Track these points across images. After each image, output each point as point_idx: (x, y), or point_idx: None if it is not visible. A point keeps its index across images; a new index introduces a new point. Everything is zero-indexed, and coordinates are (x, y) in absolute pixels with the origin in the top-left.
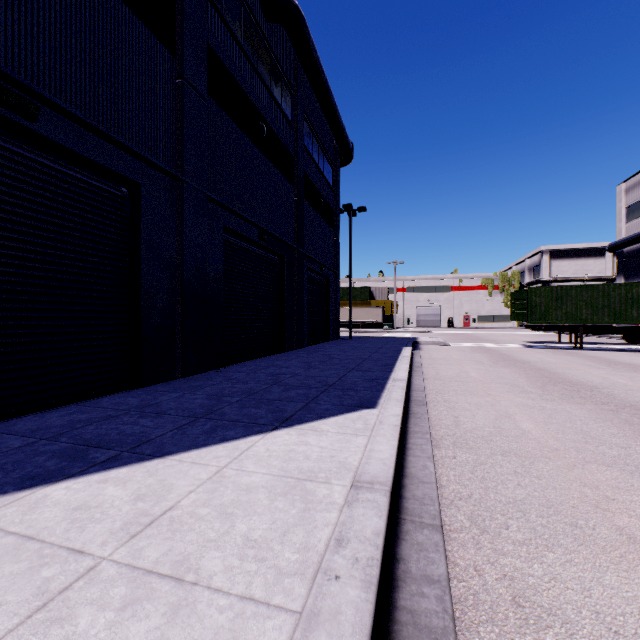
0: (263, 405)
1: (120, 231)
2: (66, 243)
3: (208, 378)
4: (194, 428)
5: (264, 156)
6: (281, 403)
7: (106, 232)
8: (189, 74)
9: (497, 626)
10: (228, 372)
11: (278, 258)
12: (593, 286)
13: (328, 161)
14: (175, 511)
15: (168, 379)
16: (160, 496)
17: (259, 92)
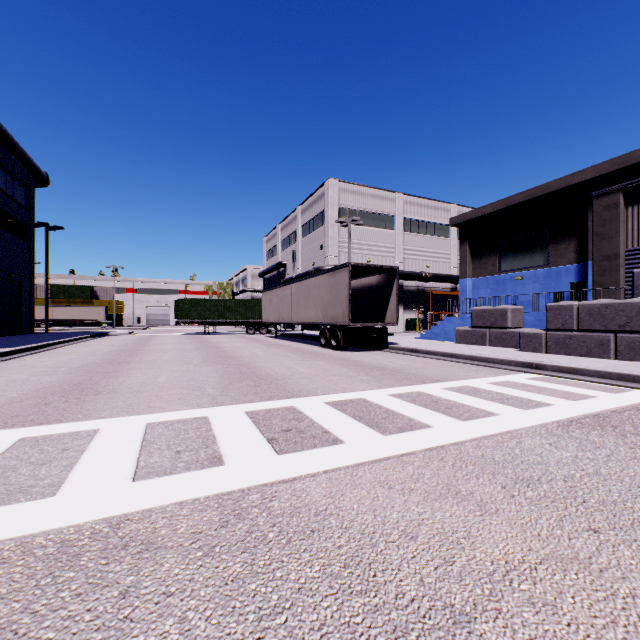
0: None
1: None
2: None
3: None
4: None
5: None
6: None
7: None
8: None
9: (11, 361)
10: None
11: None
12: (211, 300)
13: (20, 185)
14: None
15: None
16: None
17: None
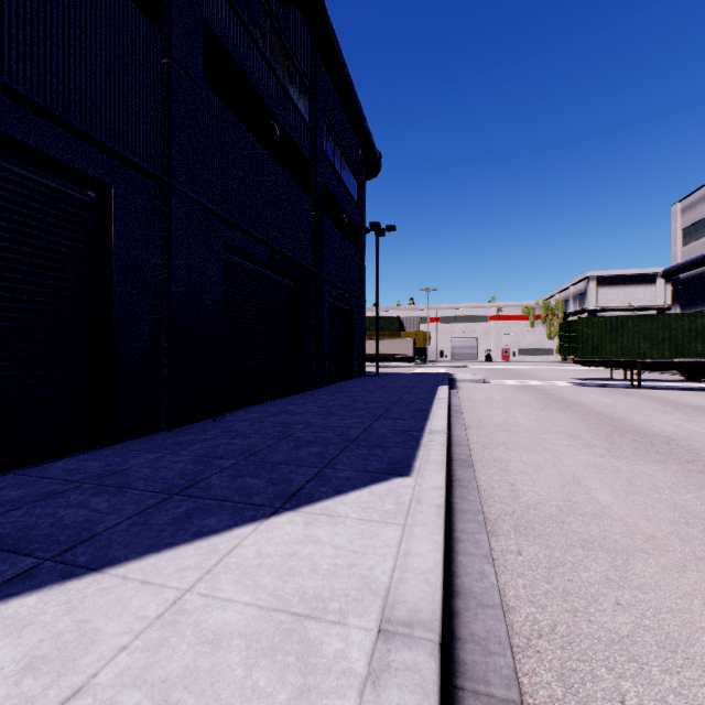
0: (264, 472)
1: (86, 246)
2: (6, 260)
3: (201, 430)
4: (162, 513)
5: (276, 162)
6: (288, 468)
7: (65, 247)
8: (178, 54)
9: None
10: (228, 421)
11: (293, 283)
12: (652, 316)
13: (352, 173)
14: (81, 700)
15: (151, 432)
16: (68, 661)
17: (270, 86)
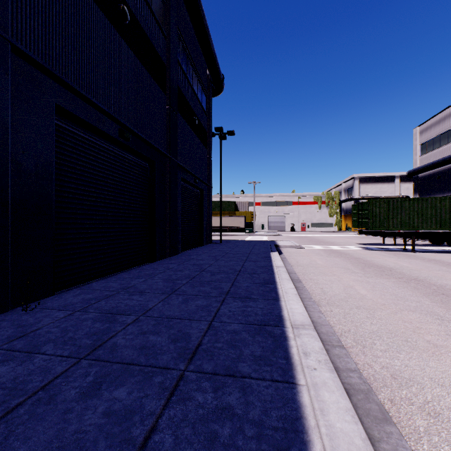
0: None
1: None
2: None
3: None
4: None
5: (127, 46)
6: None
7: None
8: None
9: None
10: (43, 310)
11: (148, 164)
12: (423, 199)
13: (202, 87)
14: None
15: None
16: None
17: None
